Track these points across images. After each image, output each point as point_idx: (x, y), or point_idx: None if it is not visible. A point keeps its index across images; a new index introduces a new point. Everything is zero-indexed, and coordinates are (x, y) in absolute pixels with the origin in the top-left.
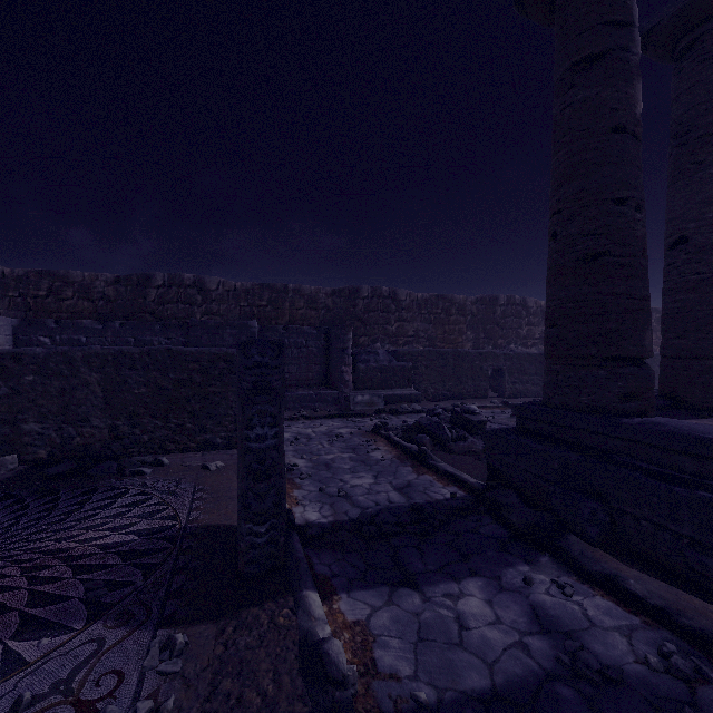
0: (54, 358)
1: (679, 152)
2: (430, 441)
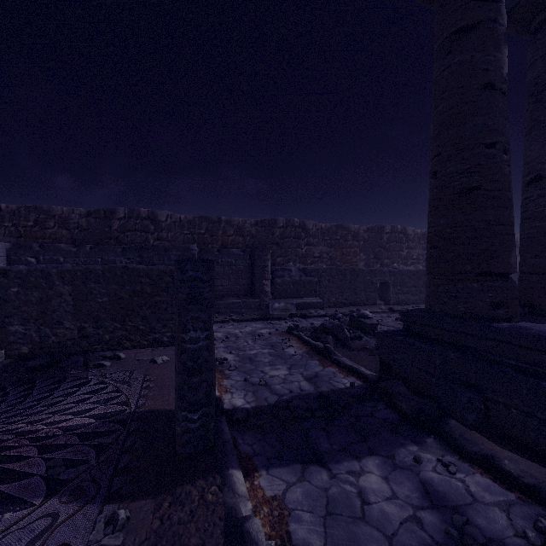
0: (34, 273)
1: (534, 107)
2: (333, 340)
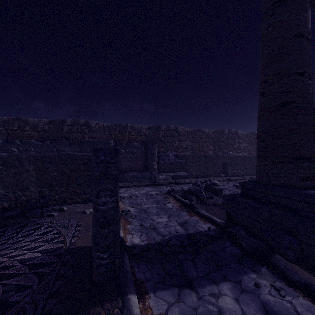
0: (11, 158)
1: None
2: (195, 198)
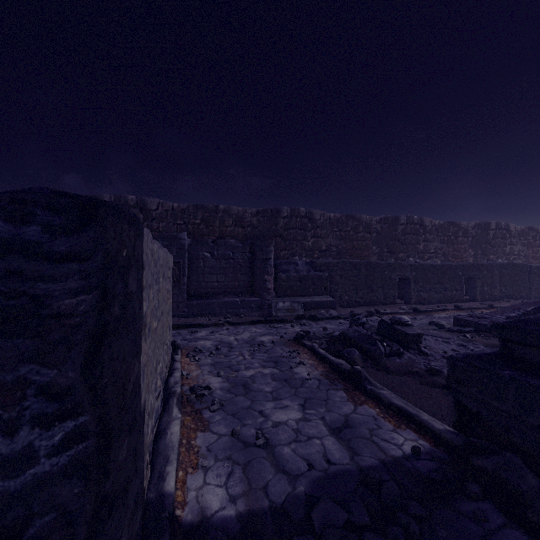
0: None
1: None
2: (360, 356)
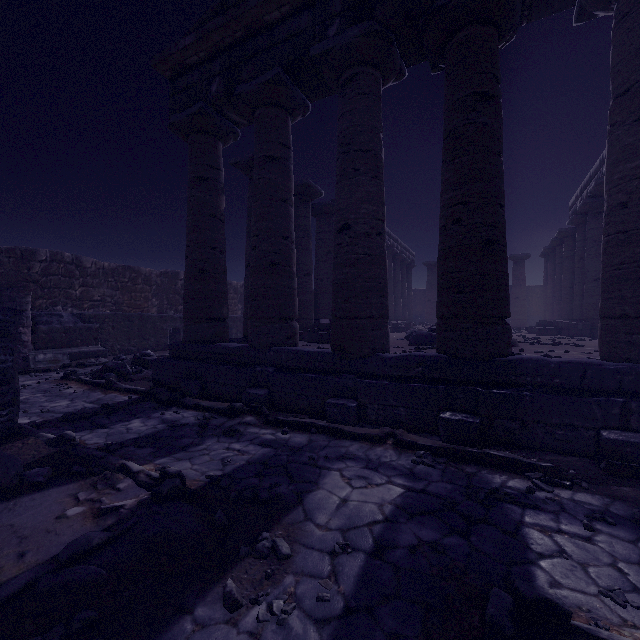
0: None
1: (249, 224)
2: (116, 377)
